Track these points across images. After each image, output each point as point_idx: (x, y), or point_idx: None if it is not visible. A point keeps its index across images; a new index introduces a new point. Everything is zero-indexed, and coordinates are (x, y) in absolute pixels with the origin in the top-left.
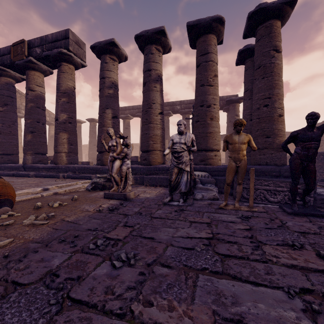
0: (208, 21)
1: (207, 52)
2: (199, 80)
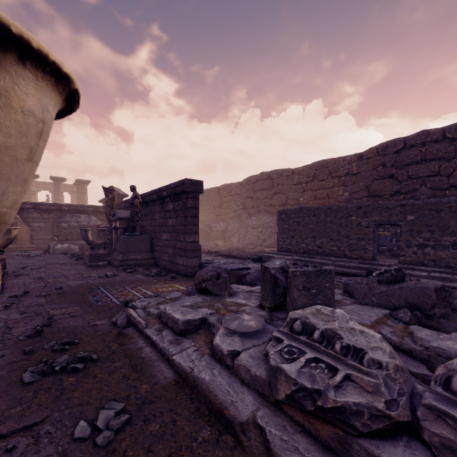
0: (60, 178)
1: (59, 188)
2: (56, 198)
